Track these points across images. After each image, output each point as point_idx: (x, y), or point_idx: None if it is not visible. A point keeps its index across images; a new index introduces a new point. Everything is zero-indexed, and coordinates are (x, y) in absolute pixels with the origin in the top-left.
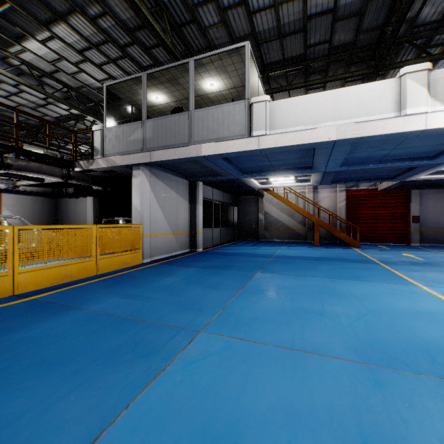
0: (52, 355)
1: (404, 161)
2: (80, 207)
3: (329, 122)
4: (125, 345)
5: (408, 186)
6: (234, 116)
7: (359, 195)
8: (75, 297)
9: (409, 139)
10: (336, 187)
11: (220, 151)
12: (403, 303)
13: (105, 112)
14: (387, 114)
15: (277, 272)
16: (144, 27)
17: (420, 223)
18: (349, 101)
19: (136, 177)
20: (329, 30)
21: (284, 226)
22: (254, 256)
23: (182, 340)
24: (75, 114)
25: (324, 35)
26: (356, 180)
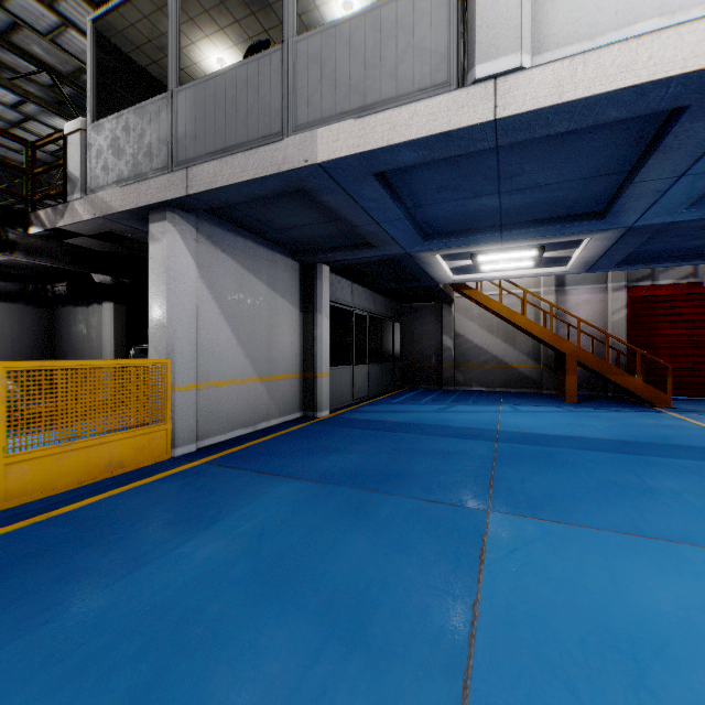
0: None
1: None
2: (93, 323)
3: None
4: None
5: None
6: (412, 33)
7: (655, 298)
8: None
9: None
10: (604, 282)
11: (372, 142)
12: None
13: (90, 86)
14: None
15: (547, 509)
16: None
17: None
18: None
19: (157, 241)
20: None
21: (494, 361)
22: (451, 434)
23: None
24: None
25: None
26: (677, 257)
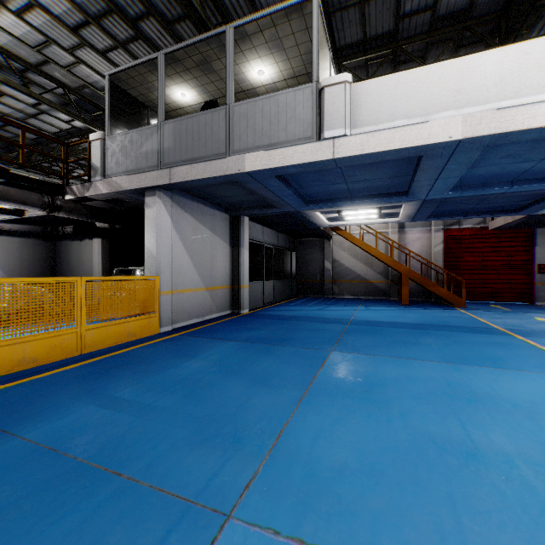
0: None
1: None
2: (85, 252)
3: (449, 111)
4: None
5: (531, 223)
6: (294, 110)
7: (461, 237)
8: (19, 405)
9: None
10: (429, 226)
11: (274, 164)
12: None
13: (107, 113)
14: None
15: (361, 350)
16: None
17: None
18: (483, 75)
19: (150, 207)
20: None
21: (358, 278)
22: (322, 321)
23: None
24: (80, 127)
25: None
26: (463, 213)
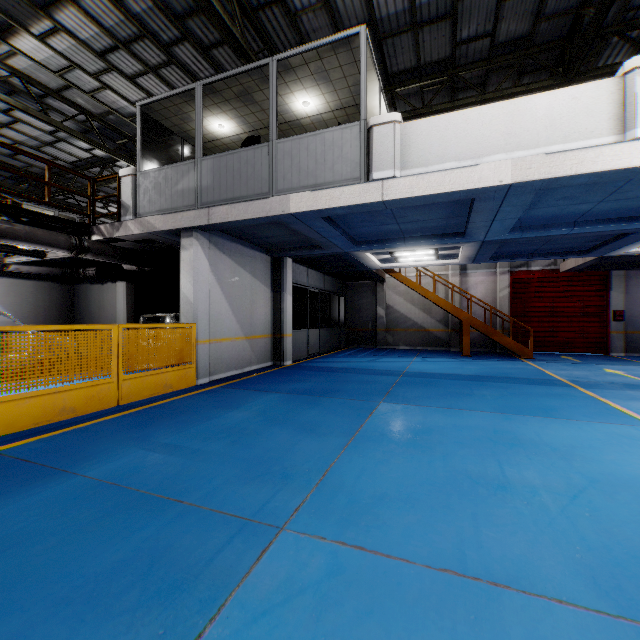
0: None
1: (613, 222)
2: (108, 297)
3: (499, 154)
4: (131, 564)
5: (606, 265)
6: (341, 149)
7: (530, 280)
8: (70, 450)
9: (631, 184)
10: (494, 267)
11: (320, 205)
12: None
13: (139, 147)
14: (600, 139)
15: (411, 401)
16: (199, 11)
17: (625, 321)
18: (534, 119)
19: (186, 250)
20: (493, 15)
21: (415, 326)
22: (373, 373)
23: (245, 551)
24: (101, 156)
25: (483, 25)
26: (529, 255)
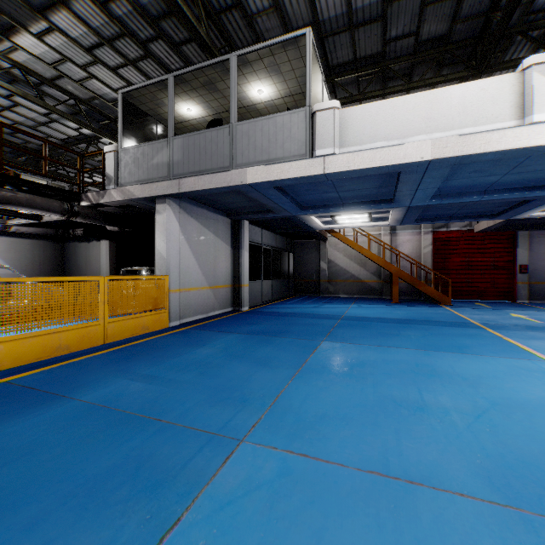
0: (1, 487)
1: (517, 191)
2: (93, 253)
3: (421, 135)
4: (122, 467)
5: (513, 226)
6: (290, 130)
7: (449, 239)
8: (67, 380)
9: (530, 160)
10: (419, 228)
11: (272, 177)
12: (536, 390)
13: (120, 128)
14: (504, 123)
15: (348, 340)
16: (171, 14)
17: (529, 273)
18: (449, 106)
19: (160, 214)
20: (417, 18)
21: (352, 278)
22: (317, 317)
23: (212, 458)
24: (87, 134)
25: (409, 26)
26: (448, 218)
